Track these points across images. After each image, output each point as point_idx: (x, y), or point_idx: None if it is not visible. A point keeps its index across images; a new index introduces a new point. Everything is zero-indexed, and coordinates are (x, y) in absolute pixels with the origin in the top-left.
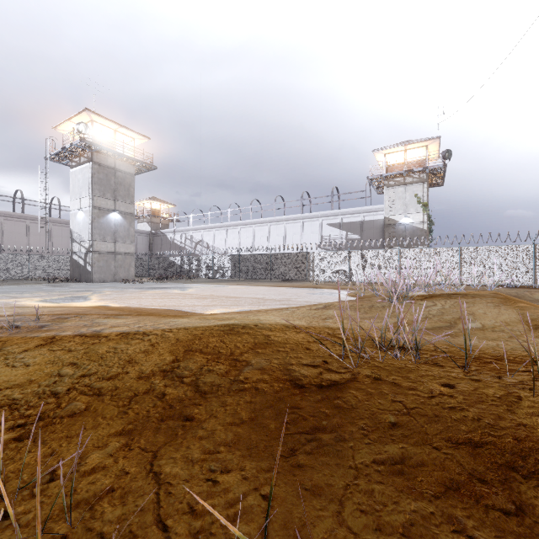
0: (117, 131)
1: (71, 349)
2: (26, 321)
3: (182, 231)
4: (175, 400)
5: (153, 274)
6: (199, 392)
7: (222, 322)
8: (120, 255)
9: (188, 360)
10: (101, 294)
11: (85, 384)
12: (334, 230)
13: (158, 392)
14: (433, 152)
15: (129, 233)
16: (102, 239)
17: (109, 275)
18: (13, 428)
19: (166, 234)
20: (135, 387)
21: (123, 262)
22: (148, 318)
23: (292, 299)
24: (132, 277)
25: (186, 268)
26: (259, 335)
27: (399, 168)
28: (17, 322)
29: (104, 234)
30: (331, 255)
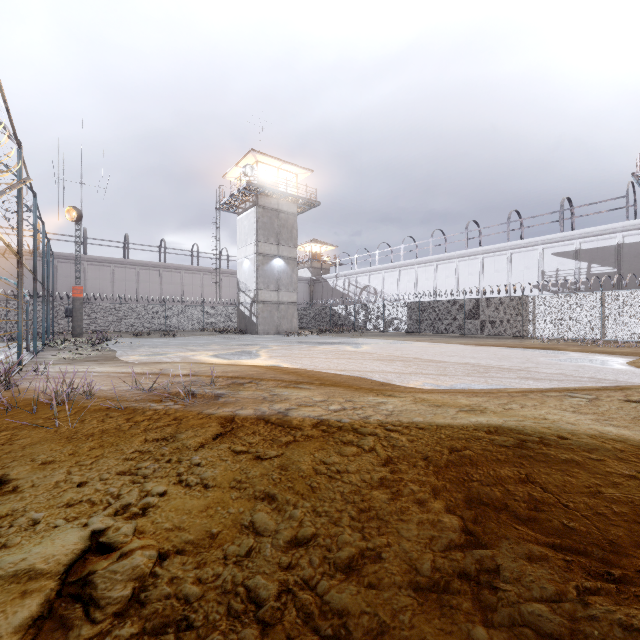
0: (280, 169)
1: (259, 455)
2: (202, 385)
3: (345, 275)
4: None
5: (315, 325)
6: None
7: (476, 418)
8: (283, 305)
9: (505, 544)
10: (269, 349)
11: (305, 580)
12: (565, 262)
13: None
14: None
15: (291, 280)
16: (266, 288)
17: (272, 327)
18: None
19: (327, 280)
20: None
21: (286, 312)
22: (338, 392)
23: (531, 368)
24: (295, 329)
25: (351, 319)
26: (614, 475)
27: None
28: (193, 386)
29: (268, 282)
30: (566, 299)
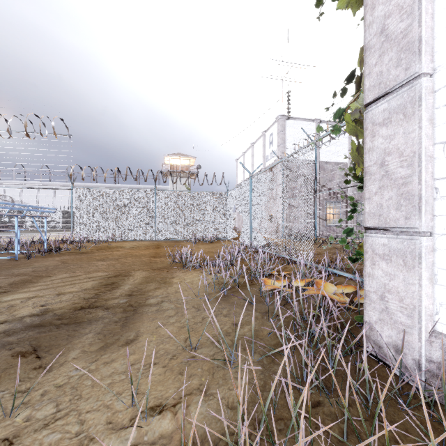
0: None
1: None
2: None
3: None
4: None
5: None
6: None
7: None
8: None
9: None
10: None
11: None
12: None
13: None
14: (192, 162)
15: None
16: None
17: None
18: None
19: None
20: None
21: None
22: None
23: None
24: None
25: (4, 220)
26: None
27: (177, 168)
28: None
29: None
30: None
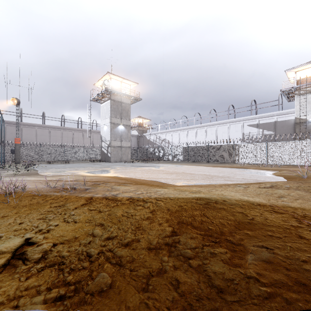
0: (122, 82)
1: (100, 211)
2: (79, 185)
3: (154, 134)
4: (193, 296)
5: (139, 158)
6: (214, 287)
7: (195, 195)
8: (123, 148)
9: (185, 234)
10: (115, 169)
11: (109, 249)
12: (253, 129)
13: (171, 277)
14: None
15: (128, 136)
16: (115, 139)
17: (118, 159)
18: (55, 299)
19: (146, 136)
20: (148, 263)
21: (125, 151)
22: (142, 187)
23: (231, 176)
24: (129, 159)
25: (157, 154)
26: (235, 212)
27: (309, 80)
28: (75, 185)
29: (116, 137)
30: (252, 146)
